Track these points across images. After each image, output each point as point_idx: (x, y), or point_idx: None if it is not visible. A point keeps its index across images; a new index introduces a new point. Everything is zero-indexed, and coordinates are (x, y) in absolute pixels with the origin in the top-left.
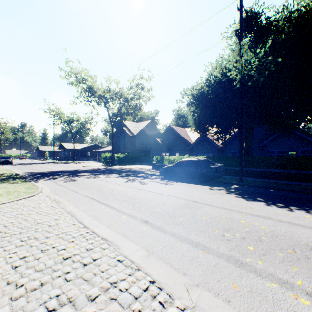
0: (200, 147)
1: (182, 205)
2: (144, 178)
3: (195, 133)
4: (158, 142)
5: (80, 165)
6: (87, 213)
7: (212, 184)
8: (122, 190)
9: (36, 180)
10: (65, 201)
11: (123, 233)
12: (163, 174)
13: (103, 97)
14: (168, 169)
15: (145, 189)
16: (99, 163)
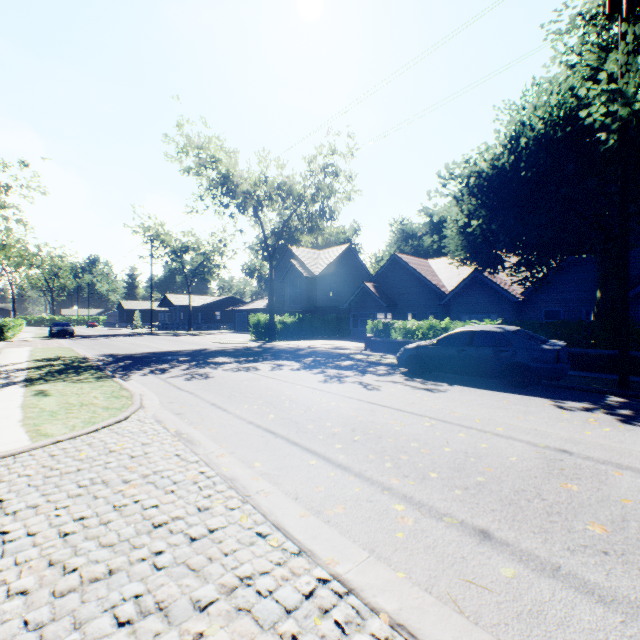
0: (469, 301)
1: (536, 464)
2: (361, 371)
3: (452, 270)
4: (369, 289)
5: (205, 338)
6: (280, 487)
7: (547, 392)
8: (331, 407)
9: (125, 373)
10: (205, 437)
11: (450, 596)
12: (406, 364)
13: (252, 196)
14: (420, 353)
15: (387, 404)
16: (242, 334)
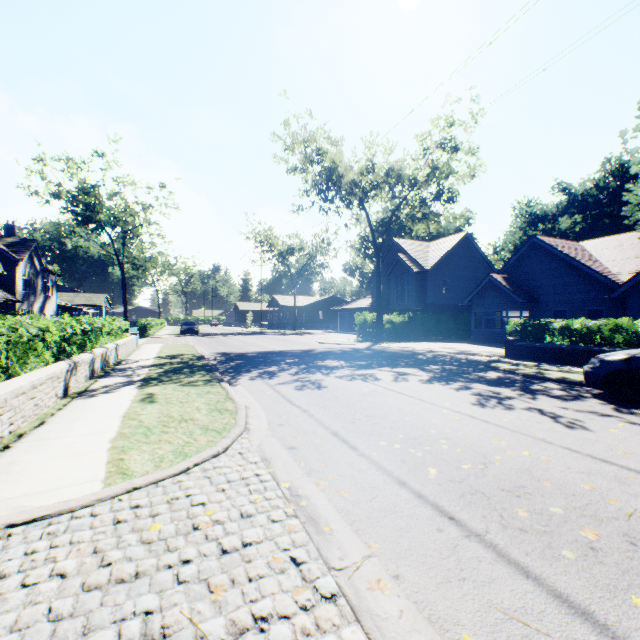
0: None
1: None
2: (524, 390)
3: (623, 252)
4: (498, 282)
5: (310, 338)
6: None
7: None
8: (528, 462)
9: (233, 375)
10: (337, 513)
11: None
12: (605, 384)
13: (357, 187)
14: (637, 369)
15: (638, 467)
16: (345, 334)
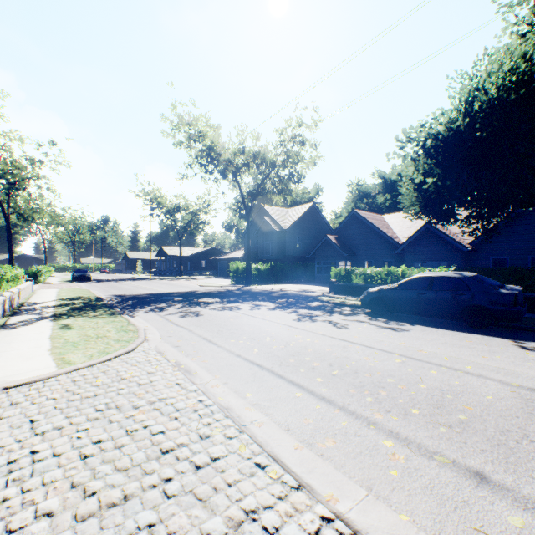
0: (421, 251)
1: (514, 403)
2: (328, 311)
3: (405, 224)
4: (331, 241)
5: (194, 282)
6: (271, 418)
7: (505, 333)
8: (307, 343)
9: (131, 311)
10: (201, 368)
11: None
12: (369, 306)
13: (232, 164)
14: (382, 296)
15: (357, 341)
16: (223, 279)
